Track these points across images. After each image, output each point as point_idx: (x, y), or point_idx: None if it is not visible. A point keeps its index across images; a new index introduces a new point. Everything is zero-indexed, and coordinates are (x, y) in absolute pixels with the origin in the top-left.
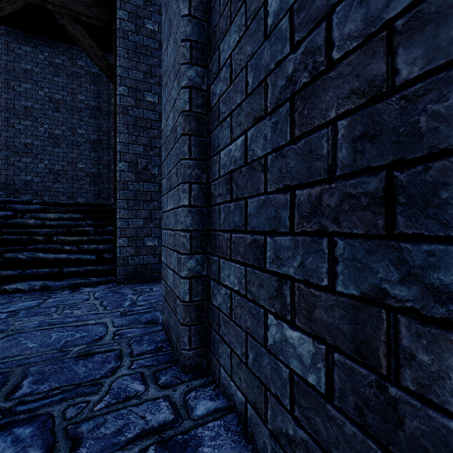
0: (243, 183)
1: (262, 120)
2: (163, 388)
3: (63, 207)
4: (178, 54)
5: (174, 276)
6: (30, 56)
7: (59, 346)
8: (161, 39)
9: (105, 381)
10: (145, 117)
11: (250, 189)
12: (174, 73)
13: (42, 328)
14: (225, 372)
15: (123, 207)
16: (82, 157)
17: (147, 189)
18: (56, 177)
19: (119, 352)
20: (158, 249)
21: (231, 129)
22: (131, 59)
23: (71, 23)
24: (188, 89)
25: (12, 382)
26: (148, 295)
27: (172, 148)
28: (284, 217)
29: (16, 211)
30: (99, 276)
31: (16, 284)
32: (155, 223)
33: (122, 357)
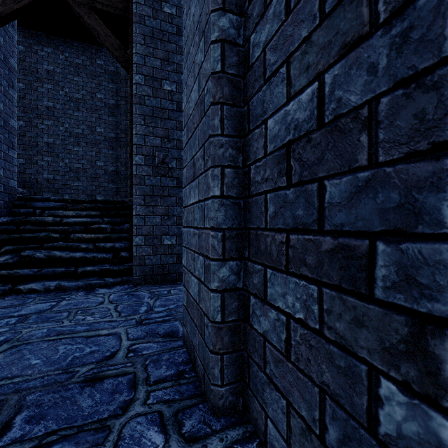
0: (314, 157)
1: (364, 42)
2: (189, 442)
3: (81, 204)
4: (205, 2)
5: (199, 286)
6: (51, 58)
7: (64, 364)
8: (179, 23)
9: (114, 423)
10: (162, 107)
11: (330, 163)
12: (199, 31)
13: (49, 339)
14: (276, 430)
15: (139, 203)
16: (101, 155)
17: (164, 184)
18: (76, 175)
19: (133, 376)
20: (176, 248)
21: (289, 81)
22: (147, 45)
23: (87, 11)
24: (220, 43)
25: (2, 418)
26: (166, 299)
27: (196, 126)
28: (432, 205)
29: (36, 209)
30: (115, 276)
31: (31, 284)
32: (173, 220)
33: (136, 384)
